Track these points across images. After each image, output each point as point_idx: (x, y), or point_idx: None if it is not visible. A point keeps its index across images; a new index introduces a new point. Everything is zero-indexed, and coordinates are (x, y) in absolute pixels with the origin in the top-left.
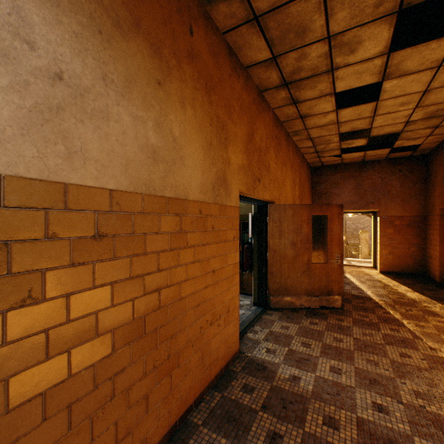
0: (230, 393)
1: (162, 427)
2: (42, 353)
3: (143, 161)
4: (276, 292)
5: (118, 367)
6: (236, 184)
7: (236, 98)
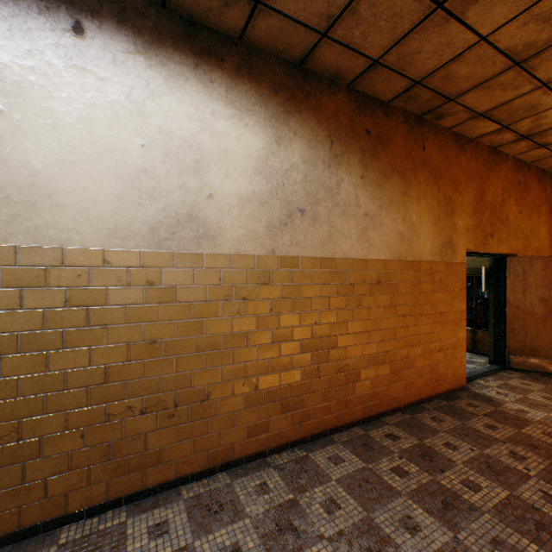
0: (455, 403)
1: (405, 397)
2: (362, 328)
3: (396, 242)
4: (518, 351)
5: (385, 349)
6: (463, 244)
7: (463, 171)
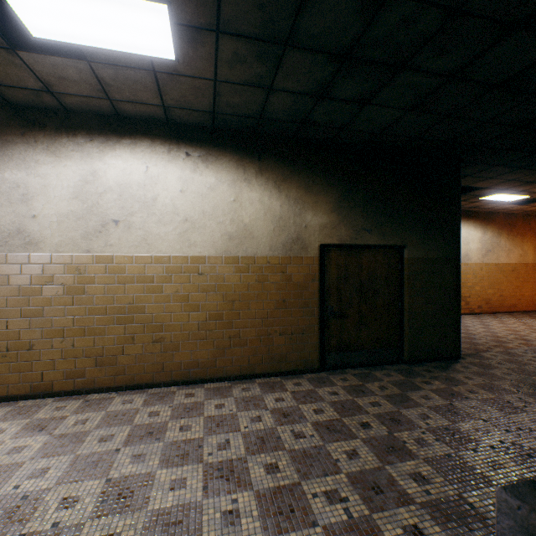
0: None
1: (522, 308)
2: (506, 284)
3: (518, 257)
4: None
5: (514, 291)
6: None
7: None
